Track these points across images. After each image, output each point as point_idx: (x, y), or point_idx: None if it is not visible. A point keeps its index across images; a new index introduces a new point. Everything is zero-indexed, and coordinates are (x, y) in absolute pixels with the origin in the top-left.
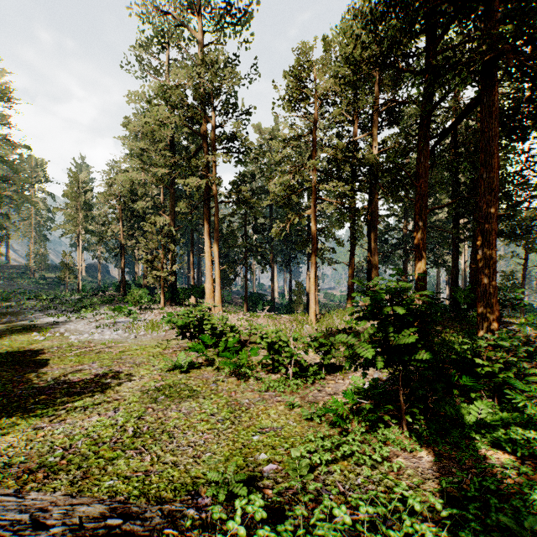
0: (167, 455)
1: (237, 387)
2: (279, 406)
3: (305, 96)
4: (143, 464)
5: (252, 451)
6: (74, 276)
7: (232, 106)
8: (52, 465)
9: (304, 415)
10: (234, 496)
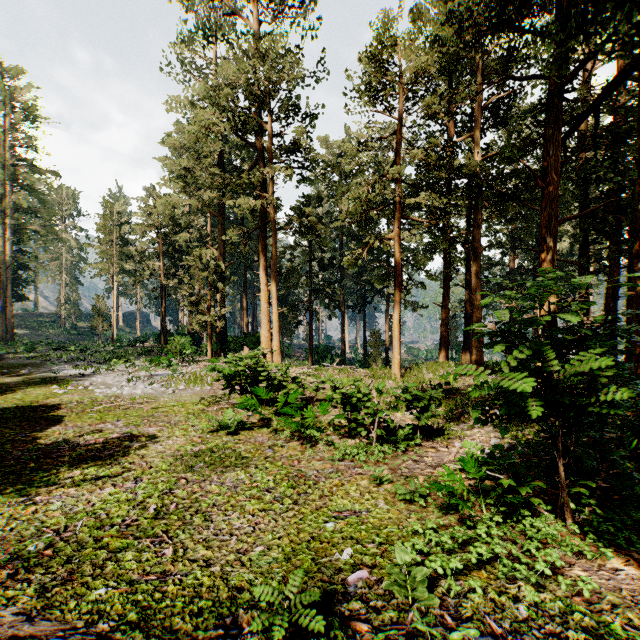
0: (198, 547)
1: (301, 454)
2: (361, 481)
3: (388, 84)
4: (160, 560)
5: (325, 547)
6: (108, 324)
7: (294, 108)
8: (30, 556)
9: (398, 494)
10: (300, 634)
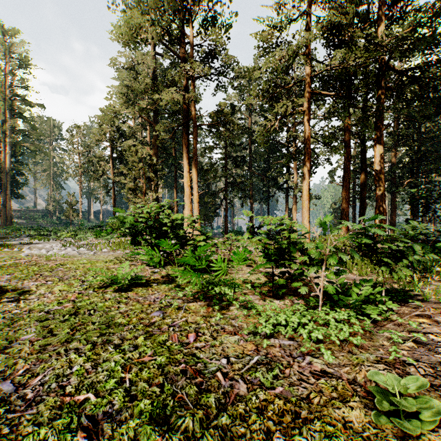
0: None
1: (204, 321)
2: (342, 404)
3: None
4: None
5: None
6: (76, 214)
7: (211, 17)
8: None
9: None
10: None
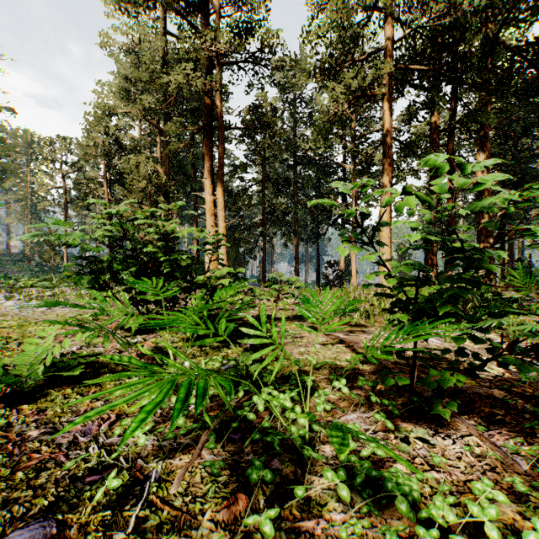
0: None
1: None
2: None
3: None
4: None
5: None
6: (60, 257)
7: None
8: None
9: None
10: None
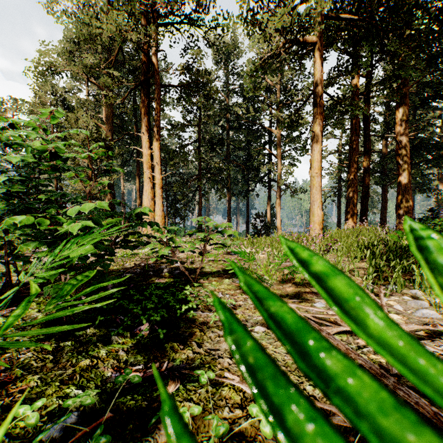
0: None
1: None
2: None
3: None
4: None
5: None
6: None
7: None
8: None
9: None
10: None
